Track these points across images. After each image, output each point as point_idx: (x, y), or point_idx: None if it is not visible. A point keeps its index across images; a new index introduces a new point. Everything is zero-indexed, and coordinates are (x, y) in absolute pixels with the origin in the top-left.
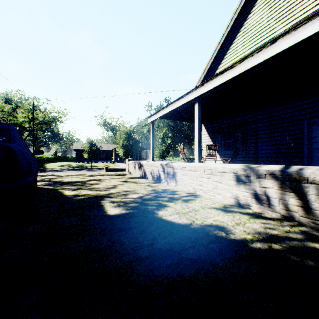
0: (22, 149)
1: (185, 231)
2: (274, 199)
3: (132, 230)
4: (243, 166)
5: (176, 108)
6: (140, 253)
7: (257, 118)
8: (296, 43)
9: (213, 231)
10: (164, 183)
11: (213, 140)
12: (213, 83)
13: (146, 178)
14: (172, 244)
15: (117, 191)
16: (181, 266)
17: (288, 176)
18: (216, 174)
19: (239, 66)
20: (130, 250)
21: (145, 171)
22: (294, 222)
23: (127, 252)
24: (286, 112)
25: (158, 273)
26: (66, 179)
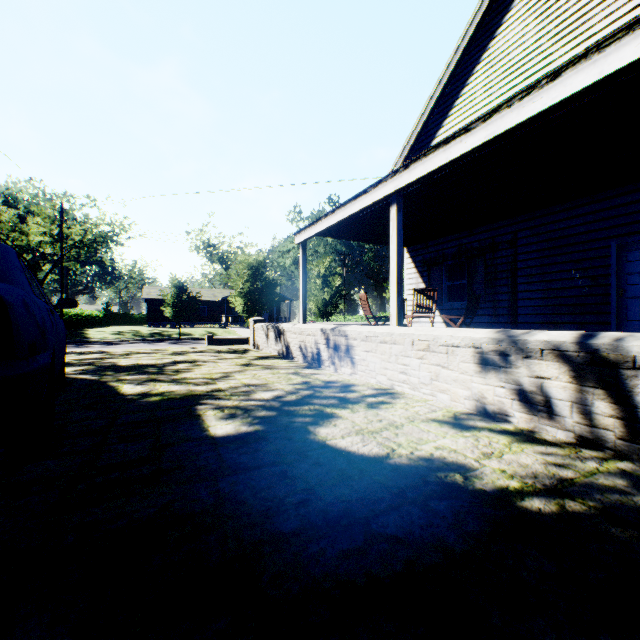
0: (22, 295)
1: (377, 472)
2: (562, 402)
3: (263, 470)
4: (495, 333)
5: (351, 215)
6: (279, 525)
7: (517, 236)
8: (603, 77)
9: (436, 472)
10: (327, 368)
11: (425, 281)
12: (428, 163)
13: (291, 357)
14: (349, 502)
15: (231, 384)
16: (372, 554)
17: (592, 354)
18: (437, 349)
19: (482, 126)
20: (257, 517)
21: (288, 343)
22: (605, 451)
23: (251, 521)
24: (574, 224)
25: (320, 573)
26: (126, 360)
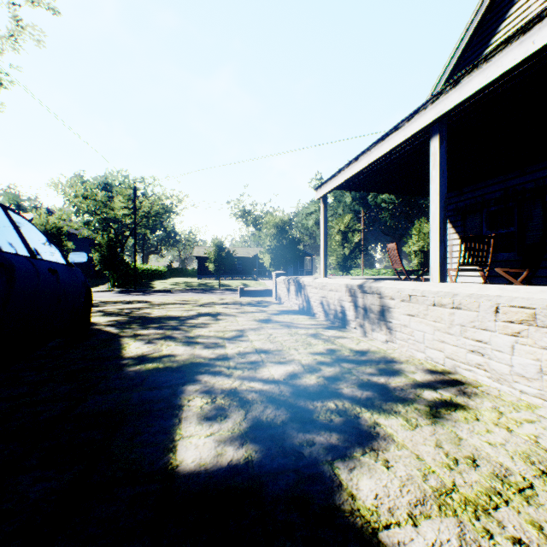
0: None
1: None
2: None
3: None
4: None
5: (378, 158)
6: None
7: None
8: None
9: None
10: (353, 330)
11: (459, 232)
12: (490, 68)
13: (312, 313)
14: None
15: (240, 349)
16: None
17: None
18: None
19: None
20: None
21: (309, 298)
22: None
23: None
24: None
25: None
26: (158, 311)
